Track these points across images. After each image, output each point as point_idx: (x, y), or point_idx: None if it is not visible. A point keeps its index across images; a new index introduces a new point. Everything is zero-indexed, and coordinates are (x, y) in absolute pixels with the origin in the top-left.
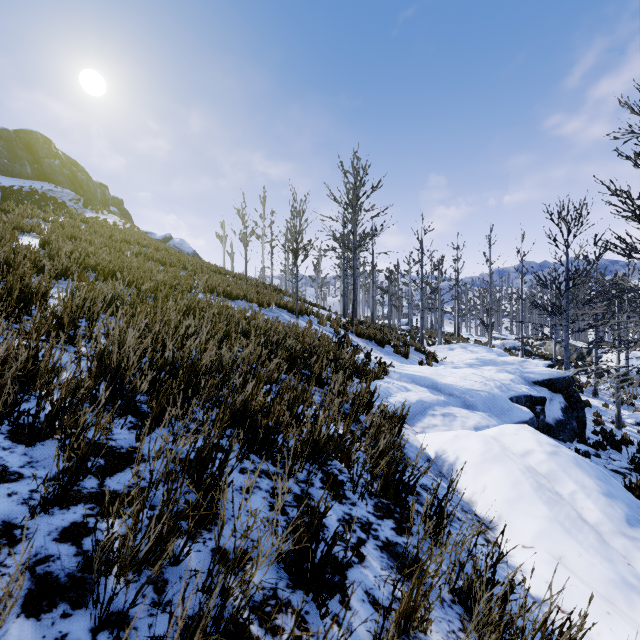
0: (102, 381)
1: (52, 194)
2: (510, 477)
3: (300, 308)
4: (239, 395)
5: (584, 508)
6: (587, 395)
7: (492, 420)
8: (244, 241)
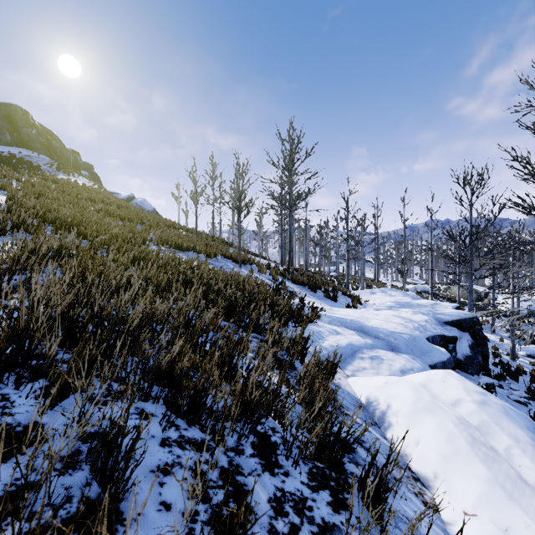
0: (9, 343)
1: (29, 159)
2: (444, 430)
3: (243, 258)
4: (168, 352)
5: (522, 466)
6: (486, 331)
7: (416, 362)
8: (194, 200)
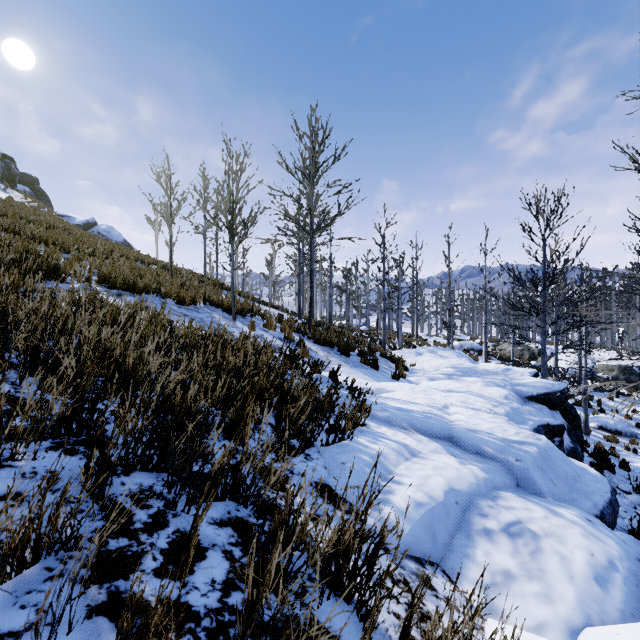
0: None
1: None
2: None
3: (241, 306)
4: None
5: None
6: None
7: (605, 538)
8: (167, 217)
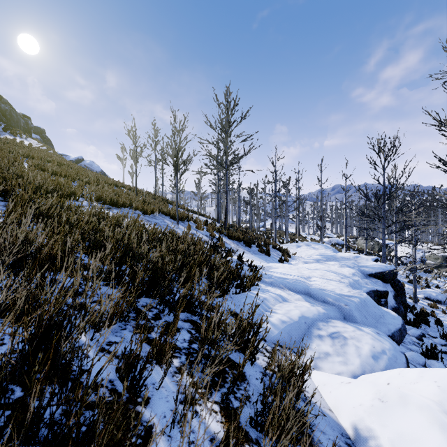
0: None
1: None
2: None
3: (181, 215)
4: None
5: None
6: None
7: (384, 340)
8: (134, 158)
